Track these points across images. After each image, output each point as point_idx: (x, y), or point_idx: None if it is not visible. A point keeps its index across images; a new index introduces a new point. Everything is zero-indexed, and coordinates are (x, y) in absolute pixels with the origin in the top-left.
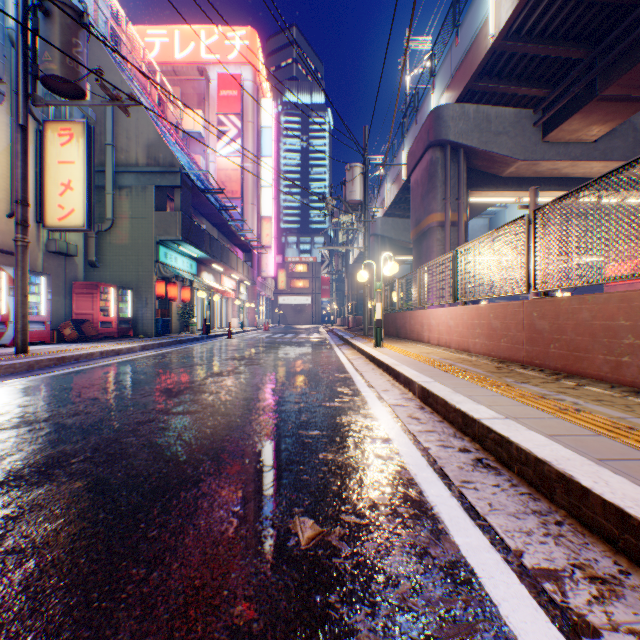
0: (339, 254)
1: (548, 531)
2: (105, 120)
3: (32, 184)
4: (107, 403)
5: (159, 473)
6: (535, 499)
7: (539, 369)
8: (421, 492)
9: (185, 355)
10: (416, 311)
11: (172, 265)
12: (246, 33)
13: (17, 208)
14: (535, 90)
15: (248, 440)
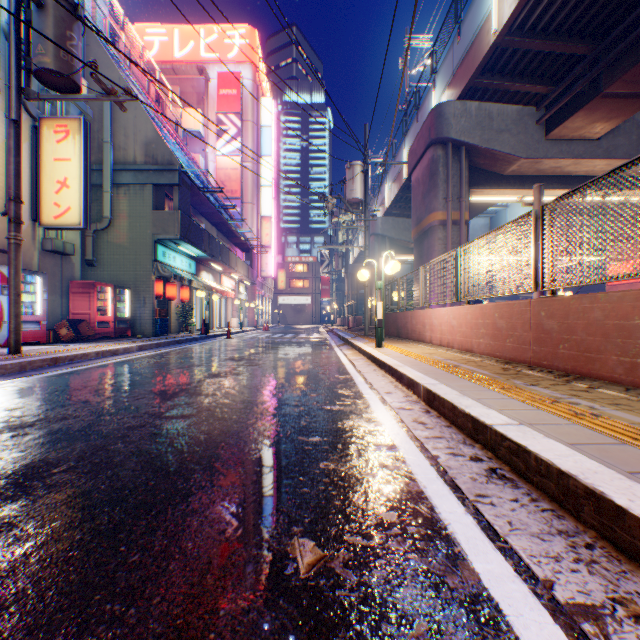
0: (339, 254)
1: (579, 556)
2: (103, 118)
3: (27, 182)
4: (98, 406)
5: (146, 485)
6: (559, 517)
7: (547, 370)
8: (432, 508)
9: (183, 355)
10: (418, 311)
11: (170, 264)
12: (246, 32)
13: (10, 205)
14: (538, 87)
15: (244, 447)
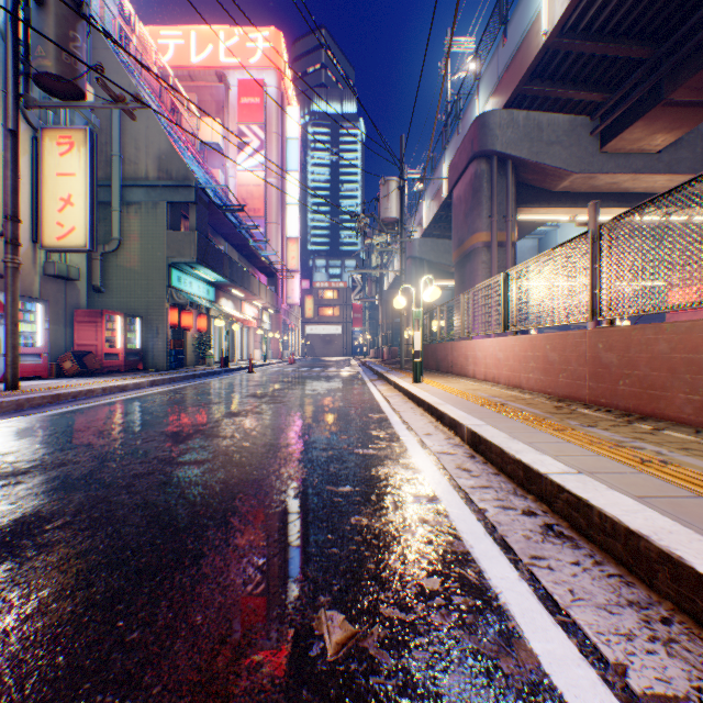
0: (372, 279)
1: (654, 633)
2: (111, 128)
3: (27, 199)
4: (101, 450)
5: (151, 545)
6: (629, 584)
7: (606, 409)
8: (481, 572)
9: (199, 392)
10: (459, 342)
11: (186, 290)
12: (270, 34)
13: (6, 225)
14: (592, 94)
15: (265, 499)
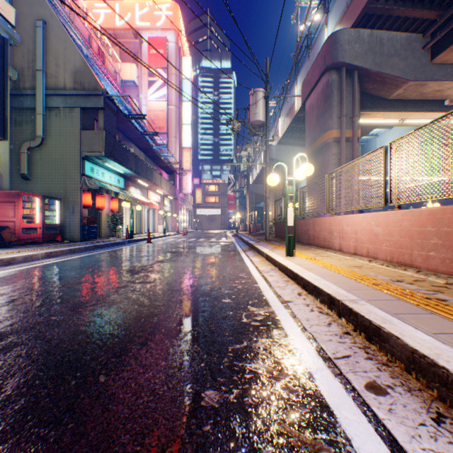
0: (242, 175)
1: None
2: (36, 49)
3: None
4: None
5: None
6: None
7: None
8: None
9: (82, 264)
10: (322, 218)
11: (99, 179)
12: (170, 6)
13: None
14: (429, 11)
15: None
